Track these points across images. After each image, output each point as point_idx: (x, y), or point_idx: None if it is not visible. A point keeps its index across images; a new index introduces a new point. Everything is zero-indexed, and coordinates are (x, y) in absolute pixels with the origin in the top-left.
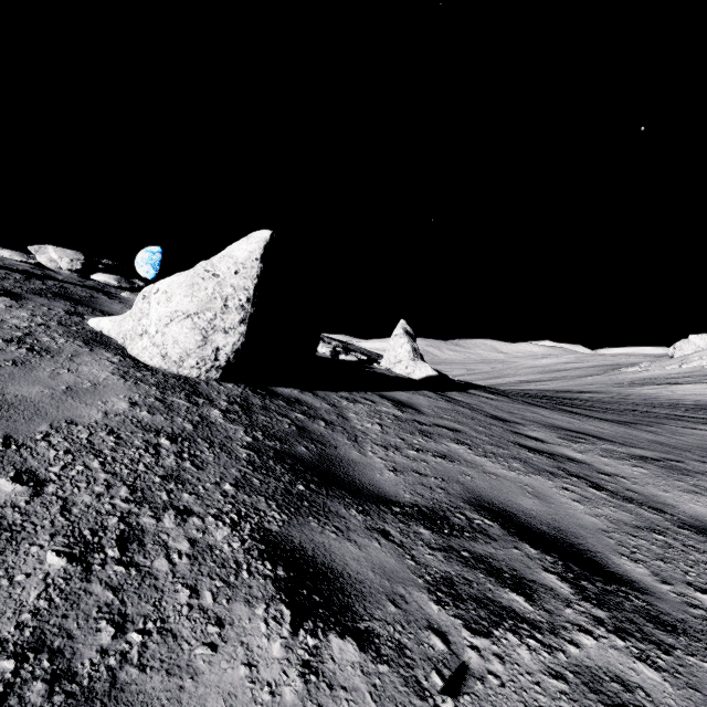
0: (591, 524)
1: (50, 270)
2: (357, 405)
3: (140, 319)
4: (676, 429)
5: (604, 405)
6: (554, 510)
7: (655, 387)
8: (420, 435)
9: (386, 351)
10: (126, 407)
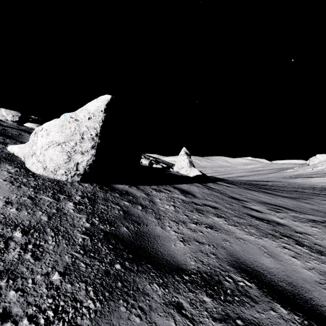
0: (309, 277)
1: (1, 121)
2: (161, 194)
3: (32, 146)
4: (319, 201)
5: (281, 188)
6: (284, 267)
7: (302, 179)
8: (196, 212)
9: (176, 163)
10: (0, 205)
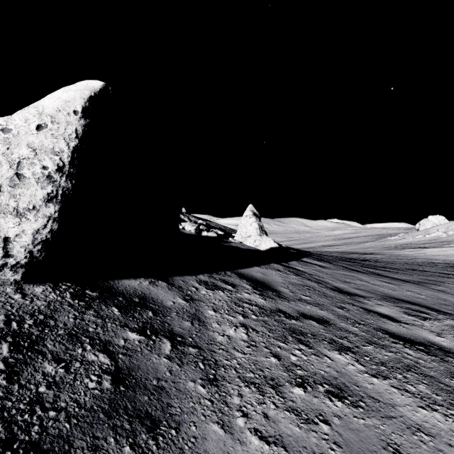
0: None
1: None
2: (216, 294)
3: None
4: None
5: (392, 266)
6: None
7: (412, 250)
8: (294, 342)
9: (238, 228)
10: None
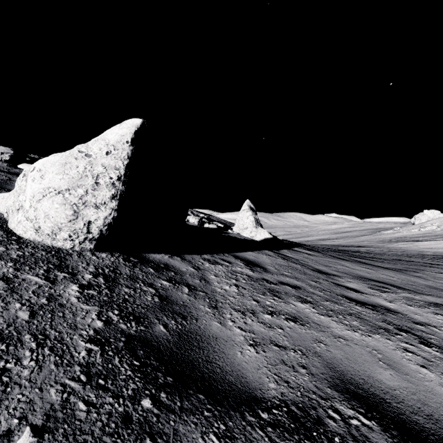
0: None
1: None
2: (217, 267)
3: (19, 195)
4: (434, 274)
5: (380, 257)
6: (413, 386)
7: (405, 243)
8: (270, 295)
9: (236, 221)
10: None
